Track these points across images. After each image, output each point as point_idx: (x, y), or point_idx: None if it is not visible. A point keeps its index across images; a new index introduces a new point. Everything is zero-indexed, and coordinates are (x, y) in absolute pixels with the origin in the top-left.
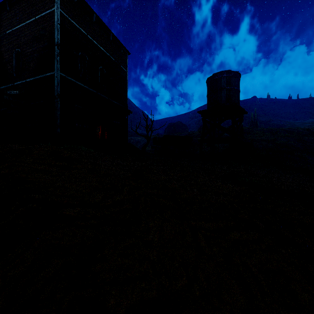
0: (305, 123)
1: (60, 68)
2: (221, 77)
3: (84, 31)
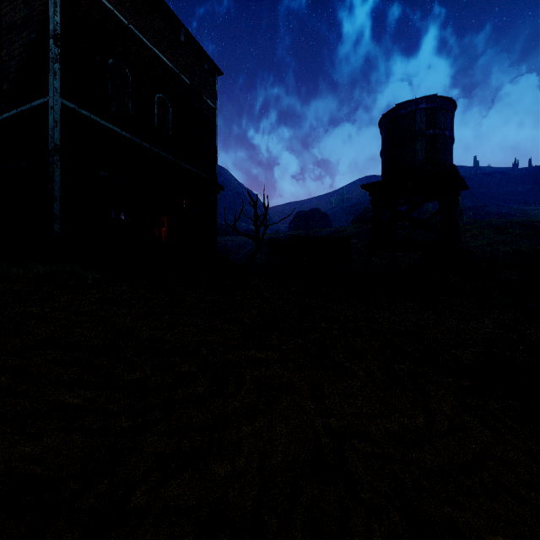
0: None
1: (62, 89)
2: (415, 110)
3: (120, 15)
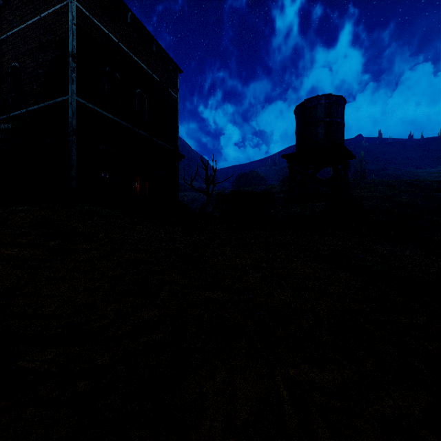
0: (434, 173)
1: (77, 90)
2: (317, 104)
3: (113, 37)
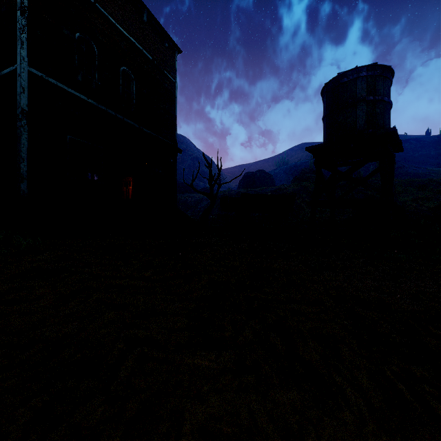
0: None
1: (29, 58)
2: (356, 78)
3: None
